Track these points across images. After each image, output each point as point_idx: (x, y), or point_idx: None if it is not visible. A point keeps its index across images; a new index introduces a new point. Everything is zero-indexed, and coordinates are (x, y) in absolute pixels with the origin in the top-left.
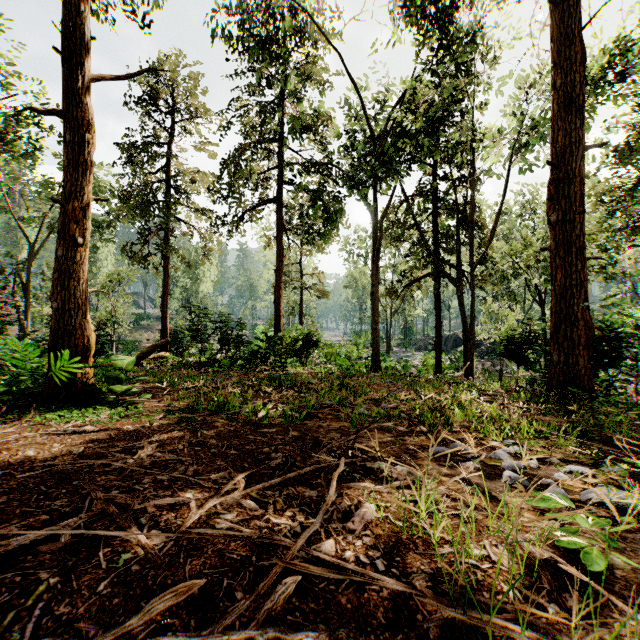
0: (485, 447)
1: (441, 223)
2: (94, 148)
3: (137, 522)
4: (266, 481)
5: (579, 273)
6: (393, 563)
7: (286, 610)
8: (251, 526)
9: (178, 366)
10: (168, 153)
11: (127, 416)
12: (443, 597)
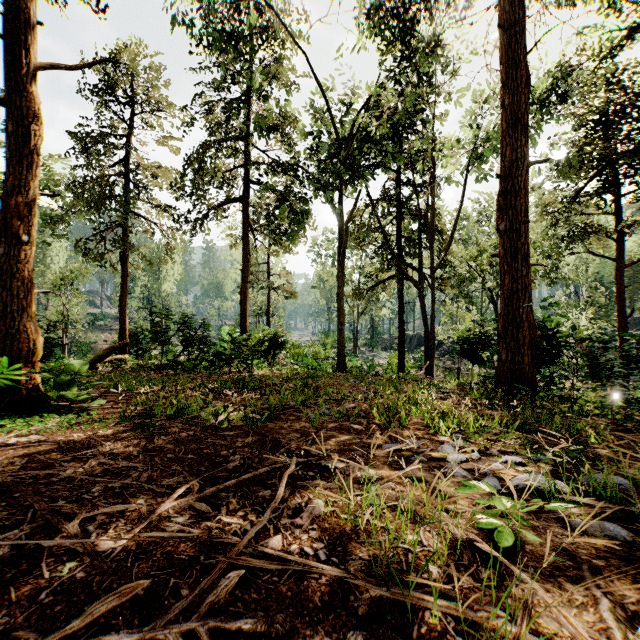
0: (435, 442)
1: (404, 227)
2: (42, 140)
3: (84, 531)
4: (221, 483)
5: (524, 278)
6: (335, 553)
7: (229, 602)
8: (201, 527)
9: (137, 369)
10: (127, 146)
11: (79, 423)
12: (375, 579)
